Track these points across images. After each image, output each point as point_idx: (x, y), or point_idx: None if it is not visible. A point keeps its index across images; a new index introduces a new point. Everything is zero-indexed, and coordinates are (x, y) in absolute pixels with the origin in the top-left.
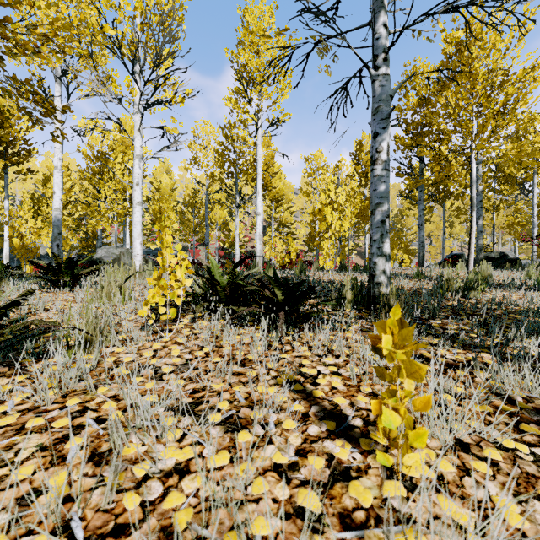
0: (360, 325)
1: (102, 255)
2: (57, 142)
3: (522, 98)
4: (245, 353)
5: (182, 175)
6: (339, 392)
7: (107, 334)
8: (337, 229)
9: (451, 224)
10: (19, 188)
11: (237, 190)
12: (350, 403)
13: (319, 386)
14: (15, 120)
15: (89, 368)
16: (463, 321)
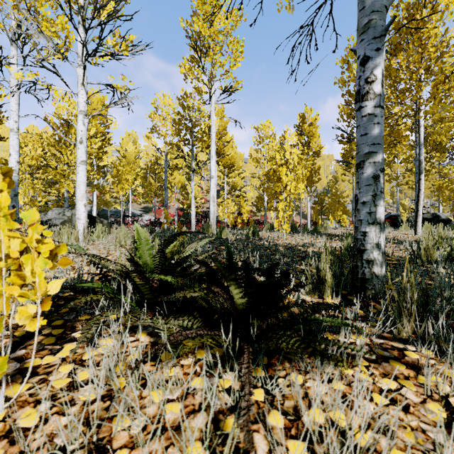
0: (365, 337)
1: (52, 216)
2: None
3: None
4: None
5: (147, 146)
6: None
7: None
8: (292, 190)
9: None
10: (4, 156)
11: (193, 156)
12: None
13: None
14: None
15: None
16: None
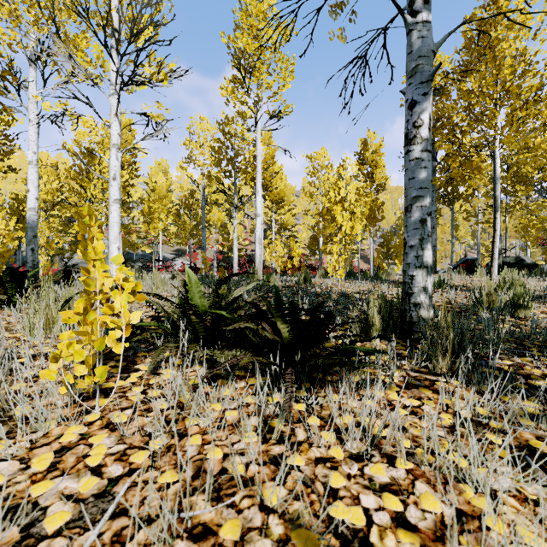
0: (403, 371)
1: (78, 261)
2: (2, 120)
3: None
4: (224, 455)
5: (180, 177)
6: None
7: None
8: (347, 231)
9: (456, 227)
10: (10, 189)
11: (235, 190)
12: None
13: None
14: None
15: None
16: (542, 361)
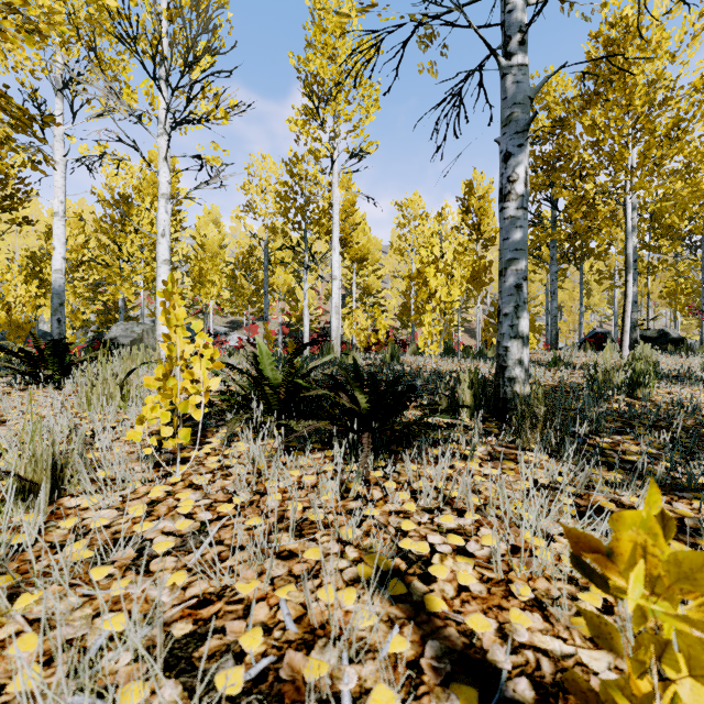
0: (489, 446)
1: (117, 334)
2: (40, 171)
3: (700, 116)
4: (304, 507)
5: (235, 228)
6: (474, 600)
7: (73, 473)
8: (443, 298)
9: (588, 293)
10: (20, 244)
11: (306, 246)
12: (498, 630)
13: (435, 582)
14: (7, 151)
15: (14, 549)
16: (644, 439)
